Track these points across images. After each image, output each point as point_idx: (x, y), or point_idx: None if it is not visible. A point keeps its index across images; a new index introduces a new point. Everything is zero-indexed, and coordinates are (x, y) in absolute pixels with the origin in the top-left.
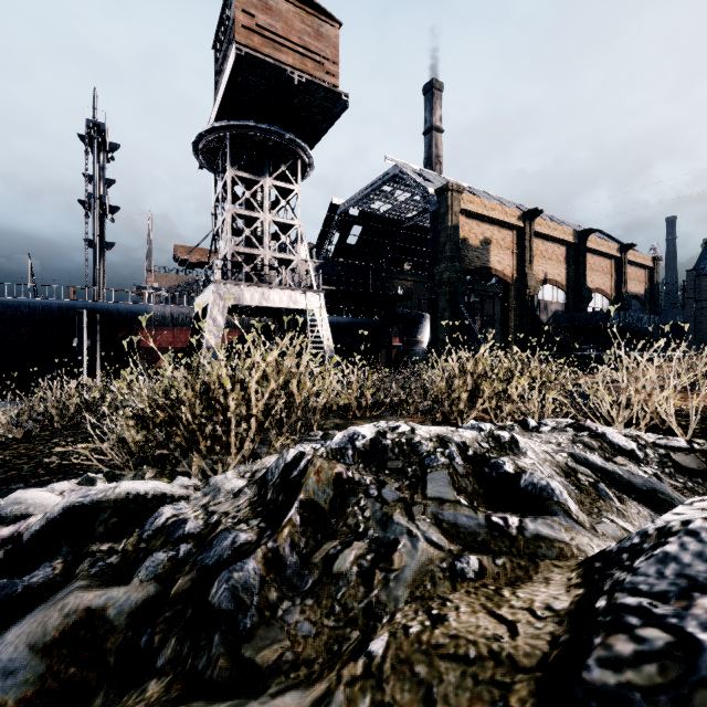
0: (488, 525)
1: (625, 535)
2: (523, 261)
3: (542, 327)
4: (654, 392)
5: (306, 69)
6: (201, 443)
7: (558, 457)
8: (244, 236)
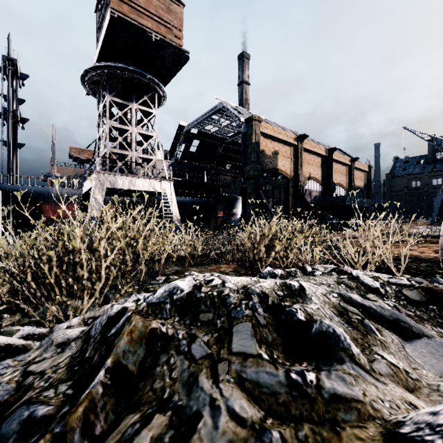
0: (288, 383)
1: (394, 370)
2: (297, 165)
3: (308, 205)
4: (380, 246)
5: (160, 31)
6: (57, 293)
7: (333, 299)
8: (118, 142)
